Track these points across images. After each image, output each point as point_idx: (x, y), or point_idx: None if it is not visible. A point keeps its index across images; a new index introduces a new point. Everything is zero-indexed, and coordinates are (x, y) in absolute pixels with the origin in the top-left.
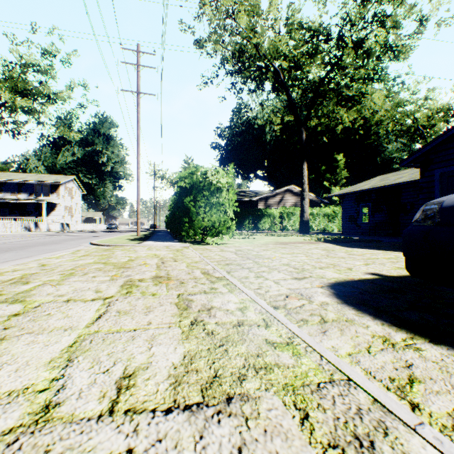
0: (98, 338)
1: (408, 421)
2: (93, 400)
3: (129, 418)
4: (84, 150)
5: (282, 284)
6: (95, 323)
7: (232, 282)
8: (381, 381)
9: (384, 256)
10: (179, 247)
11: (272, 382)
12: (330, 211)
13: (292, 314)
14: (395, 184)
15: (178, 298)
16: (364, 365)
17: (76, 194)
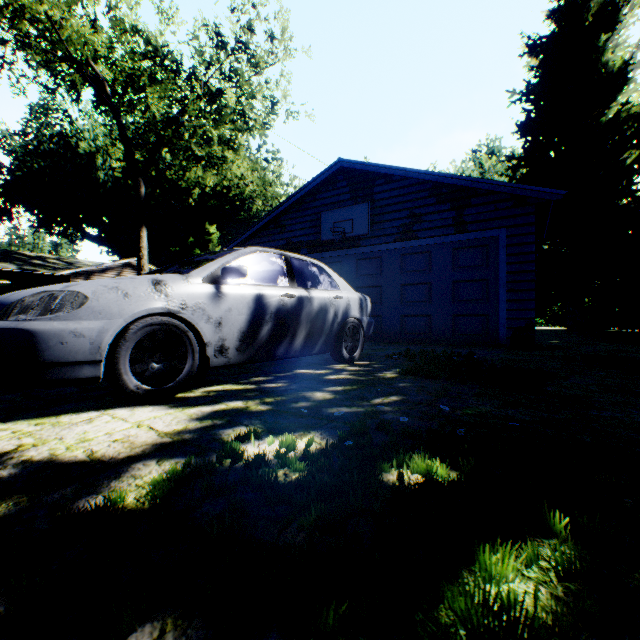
0: None
1: None
2: None
3: None
4: None
5: None
6: None
7: None
8: None
9: None
10: None
11: None
12: None
13: None
14: None
15: None
16: None
17: None
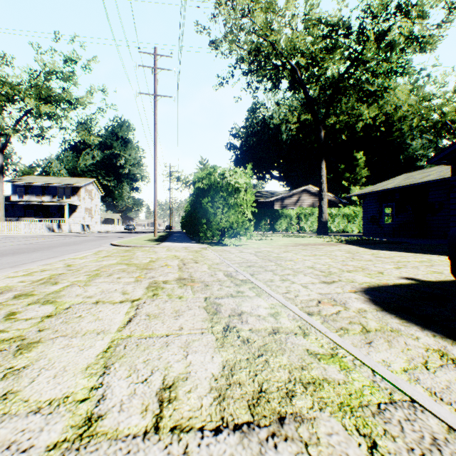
0: (131, 343)
1: None
2: (136, 414)
3: (176, 437)
4: (103, 153)
5: (311, 288)
6: (126, 327)
7: (258, 285)
8: (450, 404)
9: (415, 259)
10: (198, 249)
11: (324, 401)
12: (350, 211)
13: (329, 322)
14: (422, 182)
15: (205, 301)
16: (426, 384)
17: (96, 196)
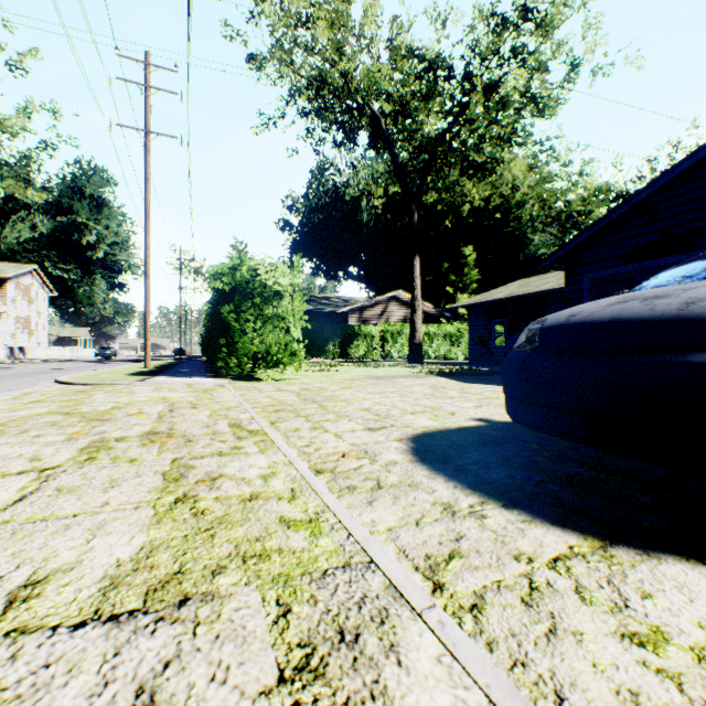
0: (4, 532)
1: (418, 604)
2: None
3: (10, 640)
4: (55, 220)
5: (346, 437)
6: (9, 509)
7: (270, 438)
8: (413, 560)
9: None
10: (211, 386)
11: (260, 574)
12: (454, 329)
13: (339, 480)
14: (538, 292)
15: (172, 464)
16: (402, 542)
17: (39, 297)
